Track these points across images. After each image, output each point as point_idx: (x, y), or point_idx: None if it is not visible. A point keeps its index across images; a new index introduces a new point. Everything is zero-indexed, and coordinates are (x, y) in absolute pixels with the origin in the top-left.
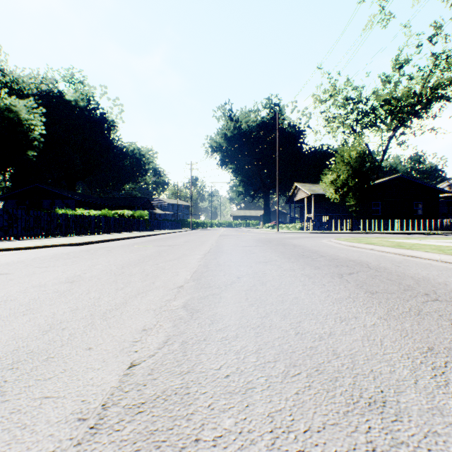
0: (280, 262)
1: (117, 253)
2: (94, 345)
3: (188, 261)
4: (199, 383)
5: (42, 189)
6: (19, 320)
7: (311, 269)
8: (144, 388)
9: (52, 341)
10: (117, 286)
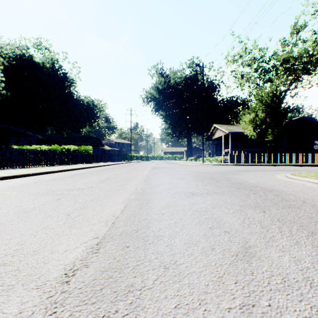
0: None
1: None
2: None
3: None
4: None
5: (9, 129)
6: None
7: None
8: None
9: None
10: None
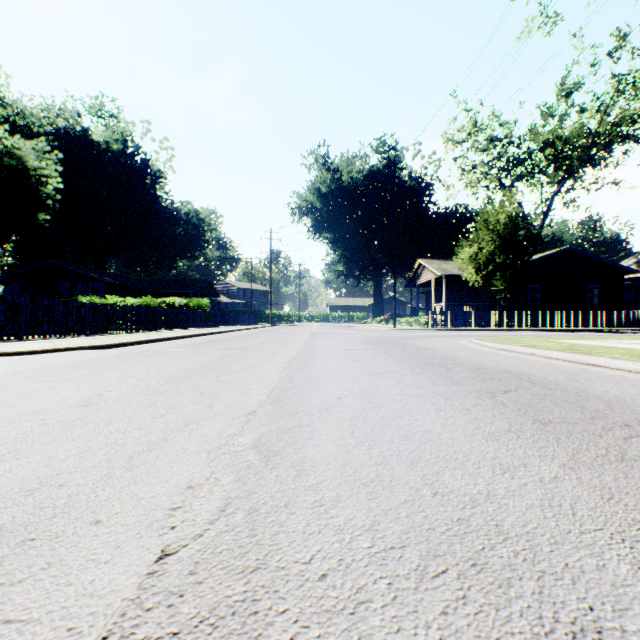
0: (399, 373)
1: (161, 359)
2: (105, 515)
3: (264, 372)
4: (275, 592)
5: (58, 268)
6: None
7: (447, 384)
8: (179, 601)
9: (38, 508)
10: (155, 412)
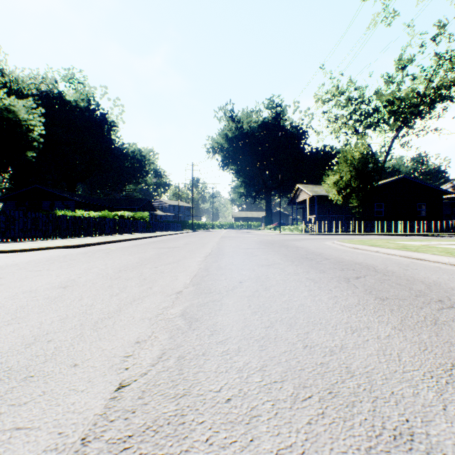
0: (283, 265)
1: (115, 255)
2: (80, 360)
3: (188, 264)
4: (196, 410)
5: (41, 190)
6: (2, 331)
7: (316, 273)
8: (132, 416)
9: (34, 356)
10: (112, 291)
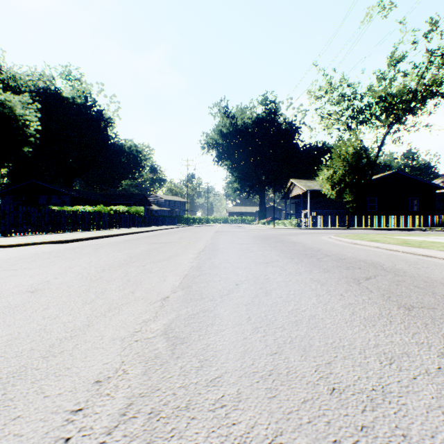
0: (282, 263)
1: (104, 251)
2: (2, 421)
3: (179, 262)
4: None
5: (38, 185)
6: None
7: (320, 272)
8: None
9: None
10: (87, 297)
